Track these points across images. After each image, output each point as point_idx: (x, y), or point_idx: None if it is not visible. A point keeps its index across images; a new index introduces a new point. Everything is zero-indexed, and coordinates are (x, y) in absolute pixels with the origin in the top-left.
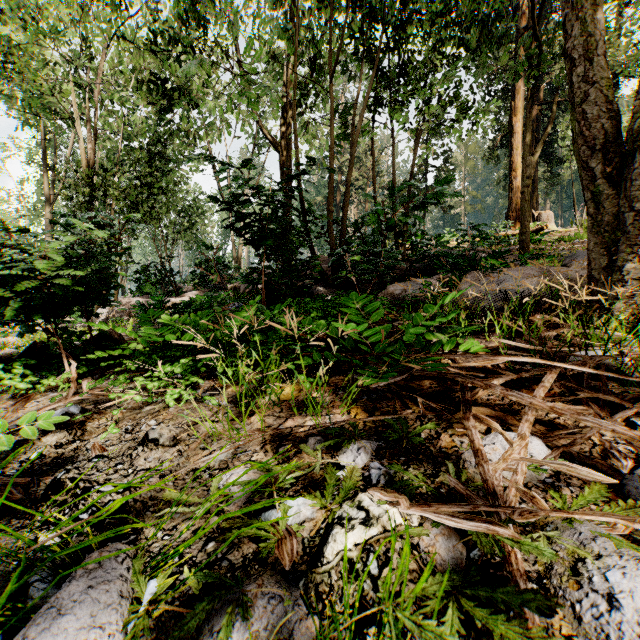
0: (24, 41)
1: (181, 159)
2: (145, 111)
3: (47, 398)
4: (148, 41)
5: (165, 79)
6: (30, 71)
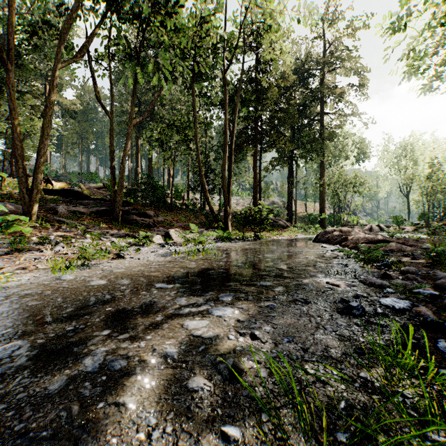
0: None
1: None
2: None
3: None
4: None
5: None
6: None
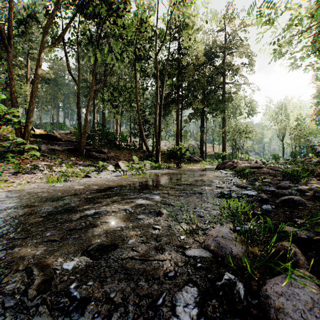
0: None
1: None
2: None
3: None
4: None
5: None
6: None
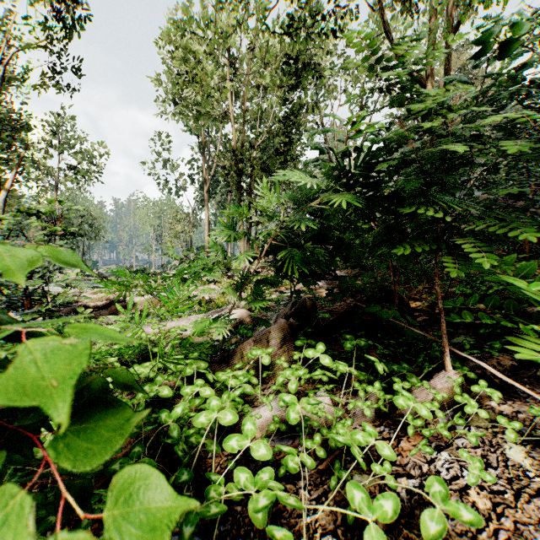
0: (207, 49)
1: (301, 130)
2: (278, 93)
3: (483, 450)
4: (287, 25)
5: (297, 58)
6: (208, 76)
